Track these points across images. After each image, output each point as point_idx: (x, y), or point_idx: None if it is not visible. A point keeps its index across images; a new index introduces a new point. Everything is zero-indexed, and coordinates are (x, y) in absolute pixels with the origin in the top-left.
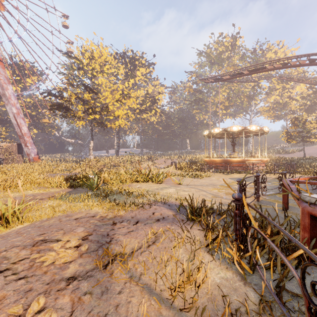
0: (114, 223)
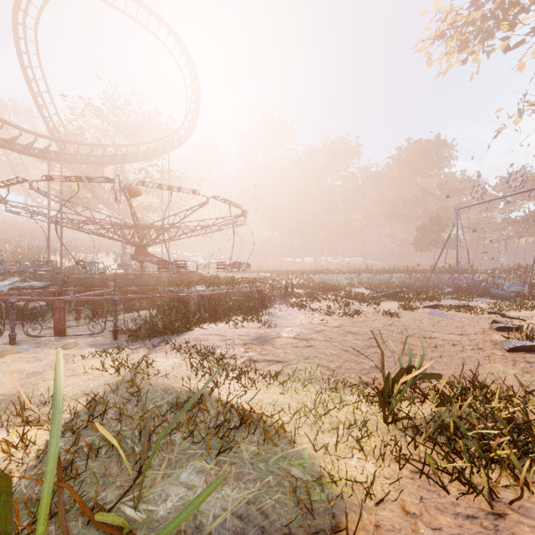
0: (245, 345)
